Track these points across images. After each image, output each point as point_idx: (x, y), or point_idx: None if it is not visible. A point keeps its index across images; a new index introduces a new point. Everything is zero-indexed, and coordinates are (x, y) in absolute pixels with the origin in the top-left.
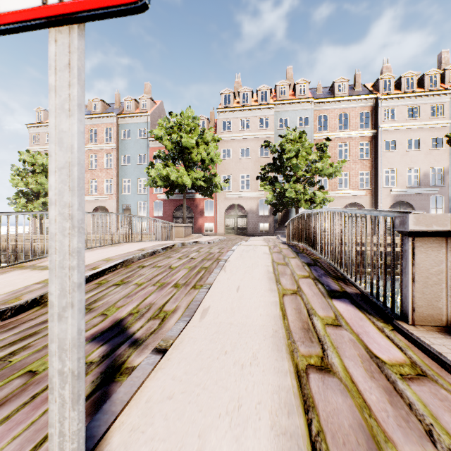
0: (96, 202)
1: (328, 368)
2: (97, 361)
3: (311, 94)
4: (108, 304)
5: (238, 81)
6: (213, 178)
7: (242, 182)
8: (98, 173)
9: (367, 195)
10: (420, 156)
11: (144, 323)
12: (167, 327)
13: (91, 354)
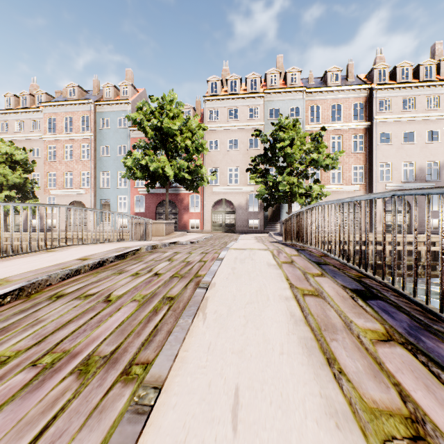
0: (72, 197)
1: None
2: None
3: (303, 84)
4: None
5: (226, 69)
6: (199, 170)
7: (230, 177)
8: (73, 164)
9: (361, 190)
10: (416, 150)
11: None
12: None
13: None
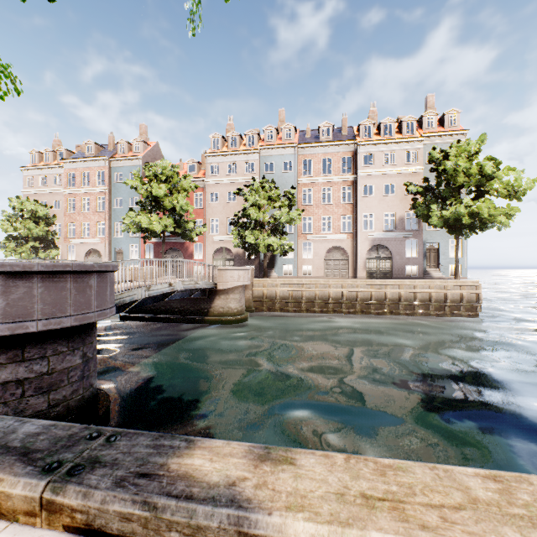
0: (89, 245)
1: None
2: None
3: (300, 138)
4: None
5: (230, 123)
6: (187, 224)
7: None
8: (91, 216)
9: (349, 239)
10: (396, 201)
11: None
12: None
13: None
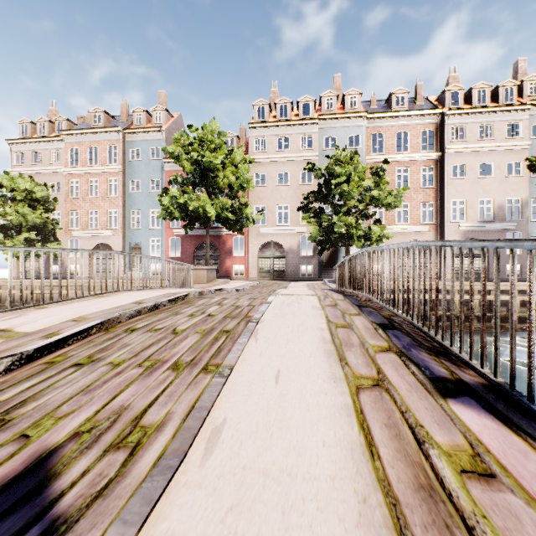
0: (97, 239)
1: None
2: None
3: (364, 108)
4: (45, 409)
5: (275, 90)
6: (244, 209)
7: (279, 215)
8: (99, 202)
9: (431, 231)
10: (494, 185)
11: (92, 462)
12: (136, 473)
13: None
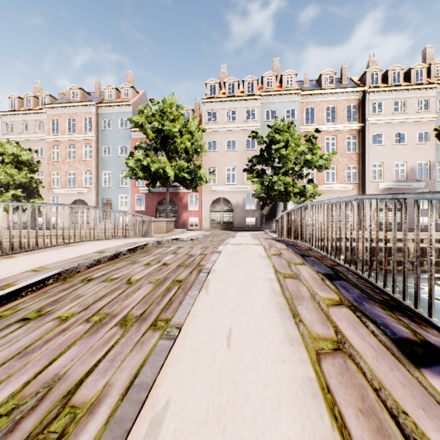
0: (75, 195)
1: None
2: None
3: (298, 87)
4: None
5: (224, 71)
6: (198, 170)
7: (227, 176)
8: (76, 164)
9: (354, 189)
10: (407, 150)
11: None
12: None
13: None
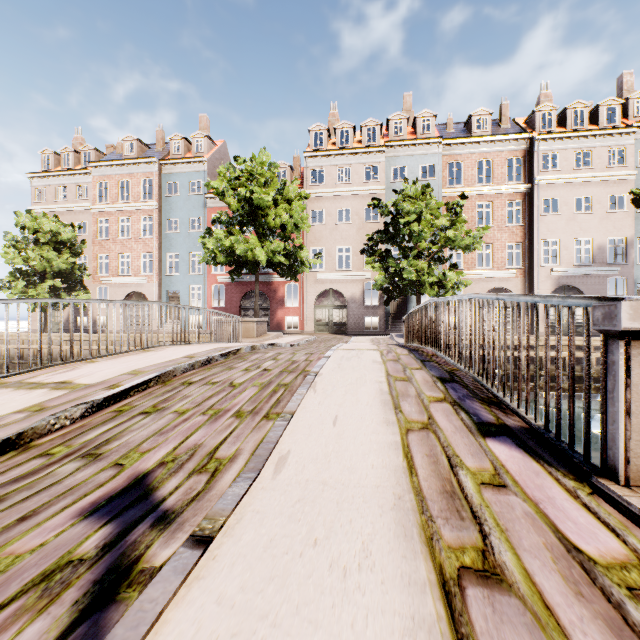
0: (130, 286)
1: (497, 576)
2: (92, 558)
3: (439, 133)
4: (128, 446)
5: (334, 113)
6: (299, 252)
7: (339, 258)
8: (132, 244)
9: (518, 277)
10: (593, 222)
11: (181, 481)
12: (219, 487)
13: (83, 543)
